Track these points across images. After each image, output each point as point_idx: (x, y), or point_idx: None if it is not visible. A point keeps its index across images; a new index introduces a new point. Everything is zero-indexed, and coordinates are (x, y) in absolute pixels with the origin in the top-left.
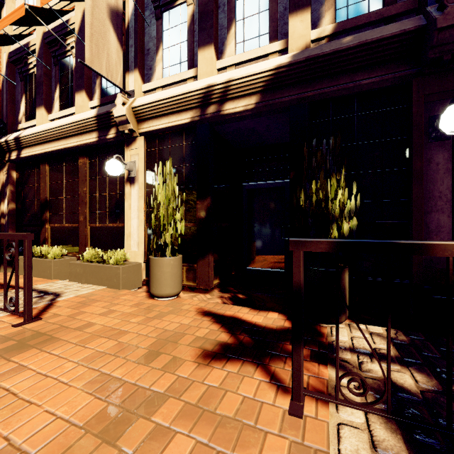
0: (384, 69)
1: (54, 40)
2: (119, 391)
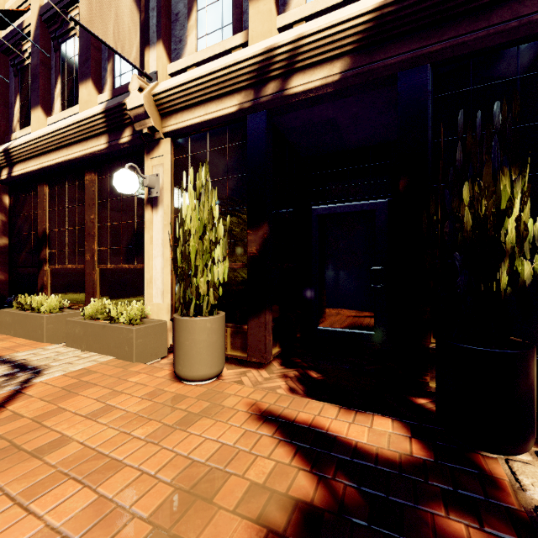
0: None
1: (53, 15)
2: None
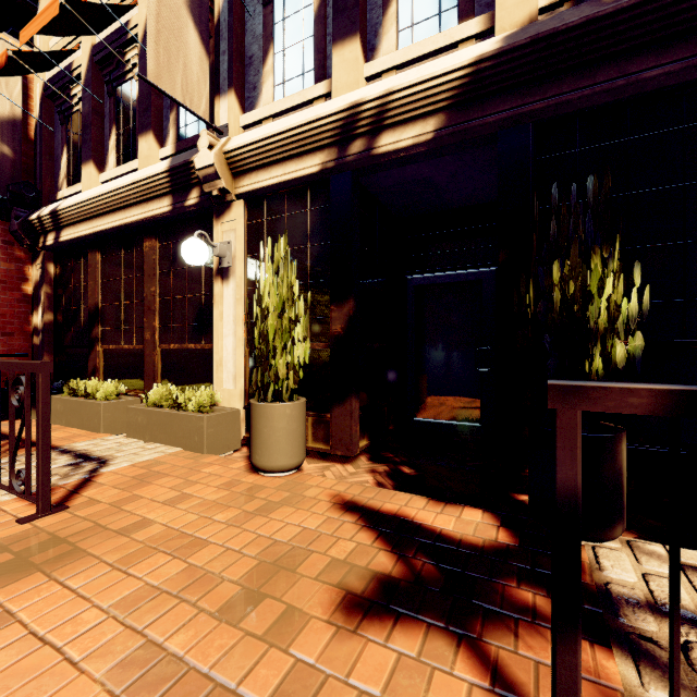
0: (690, 46)
1: (107, 56)
2: (176, 689)
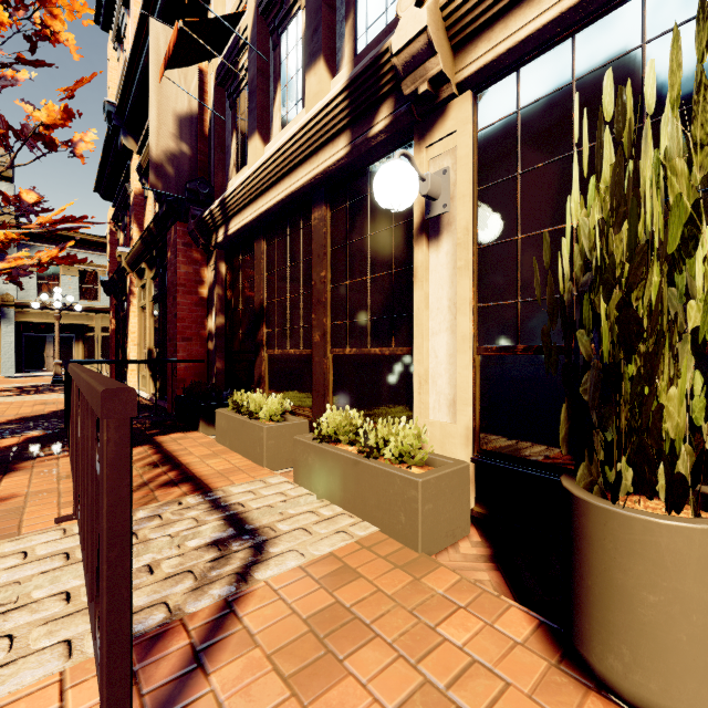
0: None
1: None
2: None
